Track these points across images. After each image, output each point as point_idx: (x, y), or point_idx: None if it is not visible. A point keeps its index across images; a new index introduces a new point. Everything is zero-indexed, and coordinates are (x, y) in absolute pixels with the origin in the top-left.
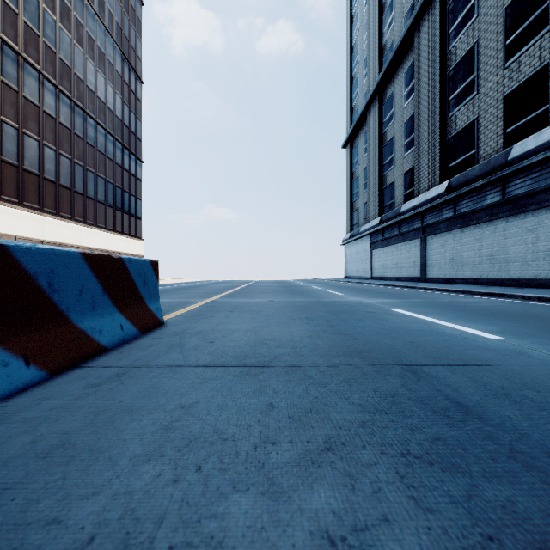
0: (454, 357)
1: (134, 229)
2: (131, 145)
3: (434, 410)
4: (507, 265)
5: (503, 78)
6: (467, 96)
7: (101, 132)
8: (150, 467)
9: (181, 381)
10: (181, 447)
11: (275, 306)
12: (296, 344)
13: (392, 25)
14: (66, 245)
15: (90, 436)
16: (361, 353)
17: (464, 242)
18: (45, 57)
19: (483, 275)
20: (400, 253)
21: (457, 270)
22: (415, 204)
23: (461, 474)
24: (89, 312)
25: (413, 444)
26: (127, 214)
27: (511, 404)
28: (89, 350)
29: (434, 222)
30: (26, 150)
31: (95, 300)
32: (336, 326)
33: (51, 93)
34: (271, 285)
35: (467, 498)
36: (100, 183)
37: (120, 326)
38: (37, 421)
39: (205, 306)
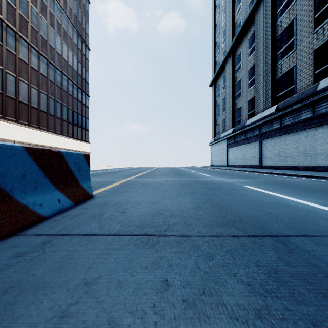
0: (309, 227)
1: (84, 136)
2: (82, 87)
3: (322, 292)
4: (316, 158)
5: (312, 39)
6: (289, 52)
7: (65, 79)
8: None
9: (92, 251)
10: None
11: (168, 184)
12: (184, 214)
13: (240, 10)
14: (44, 146)
15: None
16: (235, 223)
17: (287, 143)
18: (31, 34)
19: (299, 164)
20: (246, 150)
21: (282, 160)
22: (255, 120)
23: None
24: (31, 191)
25: None
26: (80, 127)
27: None
28: (30, 219)
29: (267, 131)
30: (20, 90)
31: (37, 182)
32: (211, 199)
33: (35, 56)
34: (166, 170)
35: None
36: (64, 109)
37: (58, 200)
38: None
39: (123, 184)
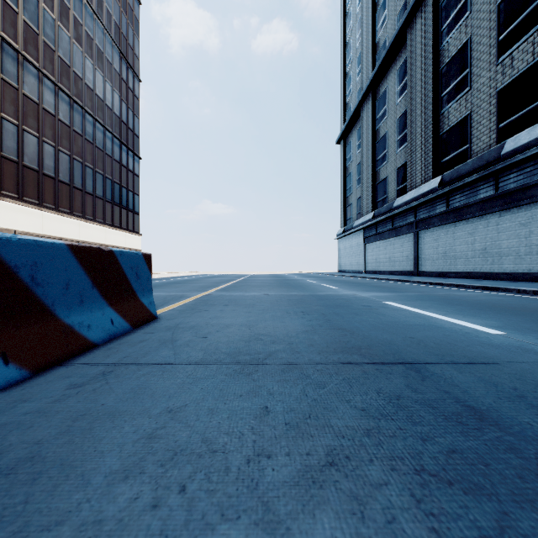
0: (457, 353)
1: (132, 223)
2: (128, 142)
3: (445, 415)
4: (500, 259)
5: (496, 74)
6: (460, 92)
7: (100, 129)
8: (127, 488)
9: (170, 381)
10: (165, 461)
11: (270, 300)
12: (291, 339)
13: (385, 23)
14: (65, 239)
15: (64, 446)
16: (360, 350)
17: (457, 236)
18: (44, 55)
19: (476, 269)
20: (394, 247)
21: (450, 264)
22: (408, 198)
23: (486, 498)
24: (77, 306)
25: (427, 458)
26: (125, 209)
27: (528, 408)
28: (76, 346)
29: (427, 216)
30: (25, 147)
31: (84, 294)
32: (332, 320)
33: (51, 90)
34: (266, 279)
35: (500, 531)
36: (99, 179)
37: (111, 320)
38: (8, 428)
39: (200, 300)
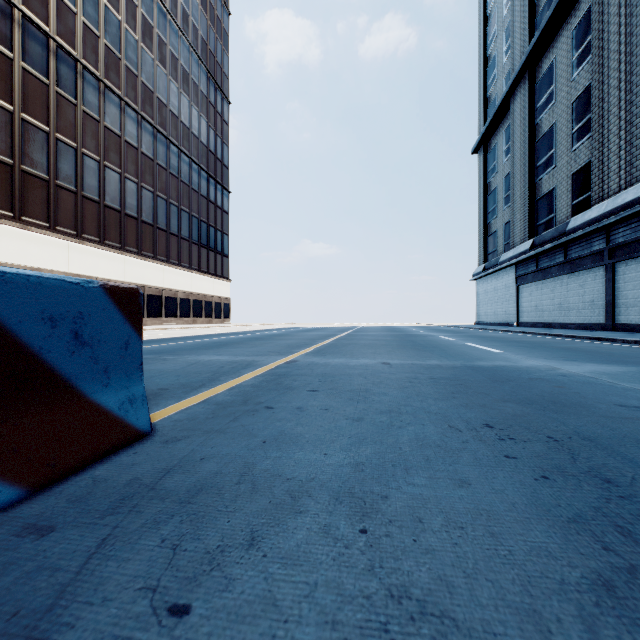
0: None
1: (220, 268)
2: (217, 174)
3: None
4: None
5: None
6: None
7: (185, 161)
8: None
9: None
10: None
11: (396, 378)
12: None
13: None
14: (148, 287)
15: None
16: None
17: None
18: (126, 81)
19: None
20: (567, 288)
21: None
22: (595, 215)
23: None
24: None
25: None
26: (213, 251)
27: None
28: None
29: (631, 239)
30: (107, 185)
31: None
32: (622, 482)
33: (133, 120)
34: (380, 334)
35: None
36: (184, 218)
37: None
38: None
39: (273, 374)
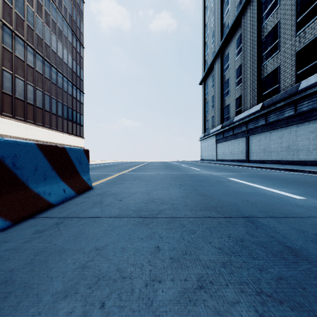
0: (276, 211)
1: (79, 131)
2: (77, 83)
3: (272, 252)
4: (298, 153)
5: (295, 42)
6: (273, 53)
7: (60, 76)
8: (66, 304)
9: (98, 229)
10: (92, 284)
11: (160, 177)
12: (173, 201)
13: (228, 12)
14: (40, 141)
15: (27, 273)
16: (216, 208)
17: (271, 139)
18: (27, 32)
19: (283, 158)
20: (233, 145)
21: (267, 155)
22: (242, 116)
23: (306, 313)
24: (42, 181)
25: (264, 283)
26: (75, 123)
27: None
28: (41, 206)
29: (253, 127)
30: (16, 86)
31: (46, 174)
32: (198, 189)
33: (31, 53)
34: (158, 164)
35: None
36: (59, 105)
37: (63, 190)
38: None
39: (118, 177)
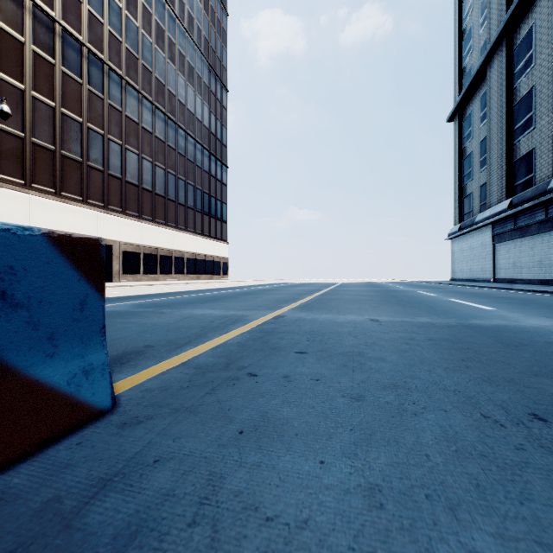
0: None
1: (220, 232)
2: (217, 152)
3: None
4: None
5: None
6: None
7: (191, 142)
8: None
9: None
10: None
11: (390, 338)
12: None
13: None
14: (161, 249)
15: None
16: None
17: None
18: (143, 77)
19: None
20: (548, 245)
21: None
22: None
23: None
24: None
25: None
26: (214, 218)
27: None
28: None
29: None
30: (128, 164)
31: None
32: None
33: (149, 110)
34: (361, 289)
35: None
36: (190, 190)
37: None
38: None
39: (260, 330)
